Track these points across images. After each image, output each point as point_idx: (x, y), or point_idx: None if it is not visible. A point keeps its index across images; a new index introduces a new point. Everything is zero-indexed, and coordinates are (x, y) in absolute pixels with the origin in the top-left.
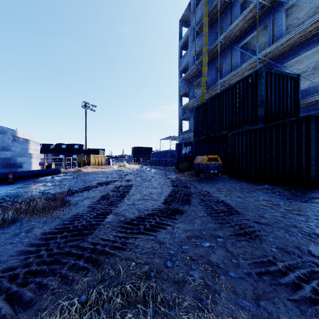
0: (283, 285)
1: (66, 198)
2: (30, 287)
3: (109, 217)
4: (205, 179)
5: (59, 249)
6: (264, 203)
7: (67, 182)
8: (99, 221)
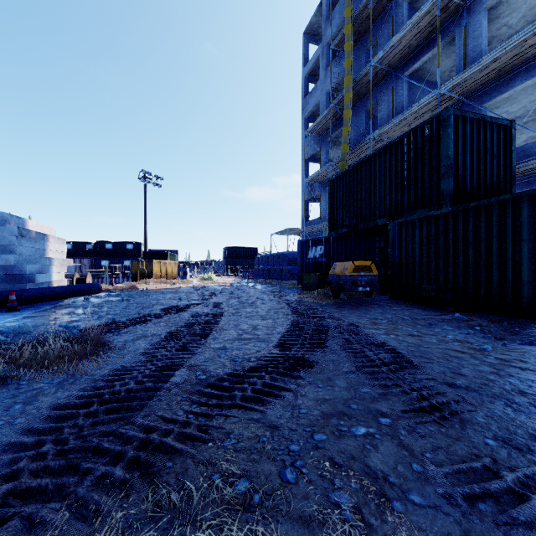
0: (523, 525)
1: (105, 337)
2: (10, 527)
3: (179, 374)
4: (349, 302)
5: (80, 439)
6: (458, 347)
7: (111, 308)
8: (160, 382)
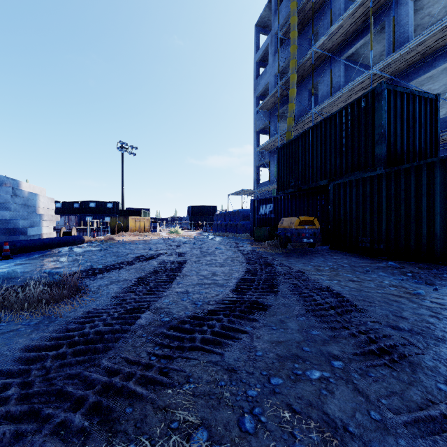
0: None
1: (83, 282)
2: None
3: (145, 316)
4: (295, 251)
5: (46, 382)
6: (395, 291)
7: (90, 256)
8: (127, 324)
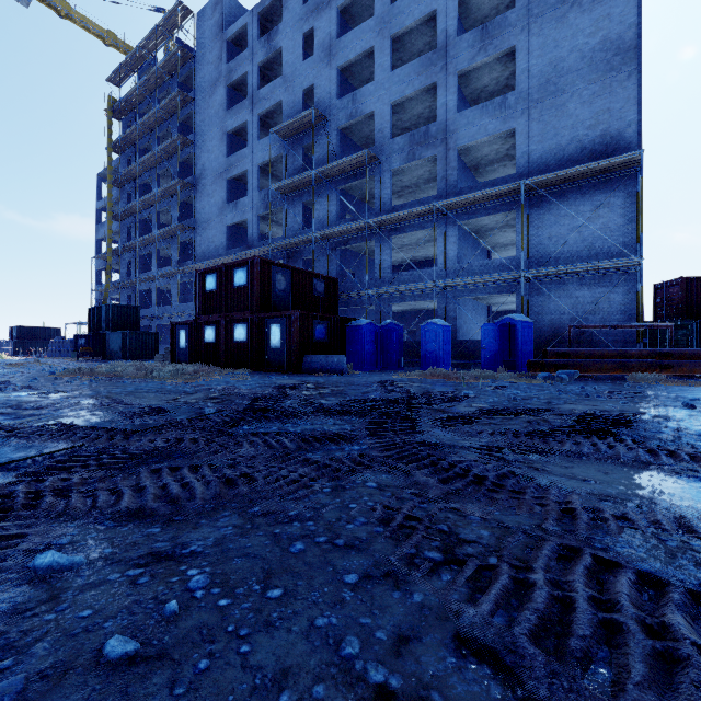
0: None
1: None
2: None
3: None
4: (83, 361)
5: None
6: None
7: None
8: None
